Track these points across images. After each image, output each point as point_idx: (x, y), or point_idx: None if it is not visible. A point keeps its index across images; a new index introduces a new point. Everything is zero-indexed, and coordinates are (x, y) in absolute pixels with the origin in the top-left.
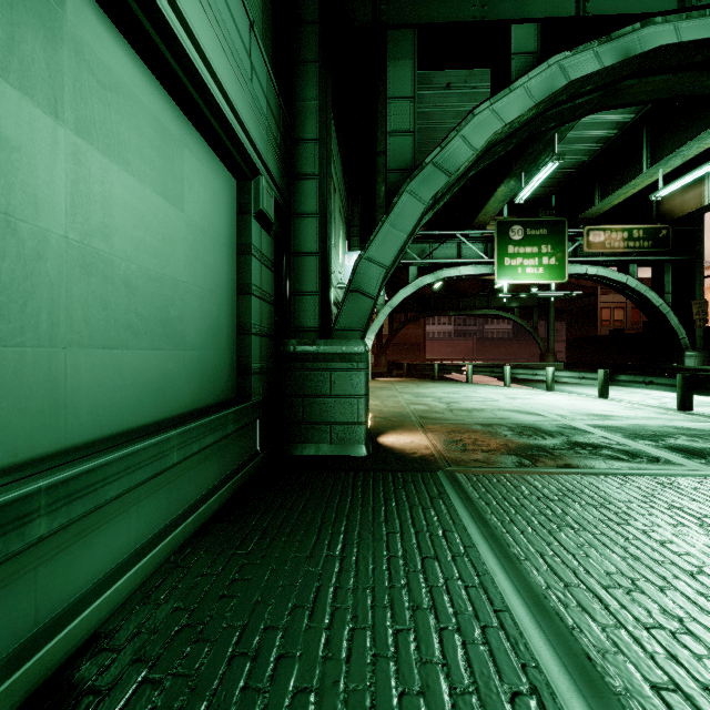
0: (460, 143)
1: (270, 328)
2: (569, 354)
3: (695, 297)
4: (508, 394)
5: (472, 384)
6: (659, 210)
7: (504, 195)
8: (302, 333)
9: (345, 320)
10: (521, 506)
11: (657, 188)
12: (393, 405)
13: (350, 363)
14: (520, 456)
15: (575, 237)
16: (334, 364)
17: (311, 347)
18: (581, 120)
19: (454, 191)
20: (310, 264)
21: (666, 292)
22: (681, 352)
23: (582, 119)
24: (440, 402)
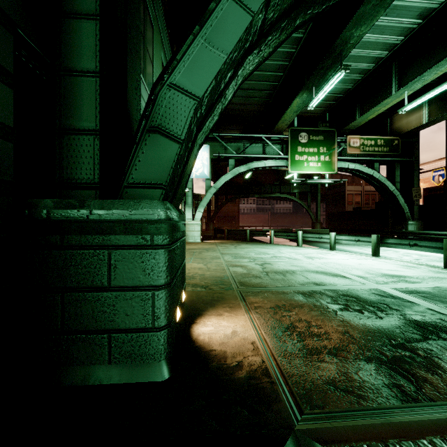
0: None
1: None
2: (329, 223)
3: (414, 186)
4: (305, 253)
5: (274, 244)
6: (392, 128)
7: (297, 106)
8: (73, 190)
9: (139, 172)
10: None
11: (390, 113)
12: (215, 268)
13: (140, 236)
14: (384, 364)
15: (340, 143)
16: (115, 238)
17: (76, 211)
18: (353, 53)
19: (280, 38)
20: (85, 88)
21: (396, 182)
22: (406, 221)
23: (353, 52)
24: (255, 263)
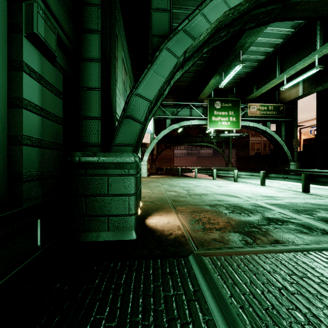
0: (202, 18)
1: (56, 142)
2: (238, 163)
3: (294, 138)
4: (217, 184)
5: (197, 178)
6: (279, 98)
7: (213, 84)
8: (88, 147)
9: (120, 138)
10: (273, 307)
11: (278, 87)
12: (157, 192)
13: (122, 170)
14: (242, 233)
15: (243, 108)
16: (110, 171)
17: (92, 158)
18: (250, 49)
19: (194, 60)
20: (94, 96)
21: (282, 135)
22: (288, 162)
23: (250, 48)
24: (183, 189)
